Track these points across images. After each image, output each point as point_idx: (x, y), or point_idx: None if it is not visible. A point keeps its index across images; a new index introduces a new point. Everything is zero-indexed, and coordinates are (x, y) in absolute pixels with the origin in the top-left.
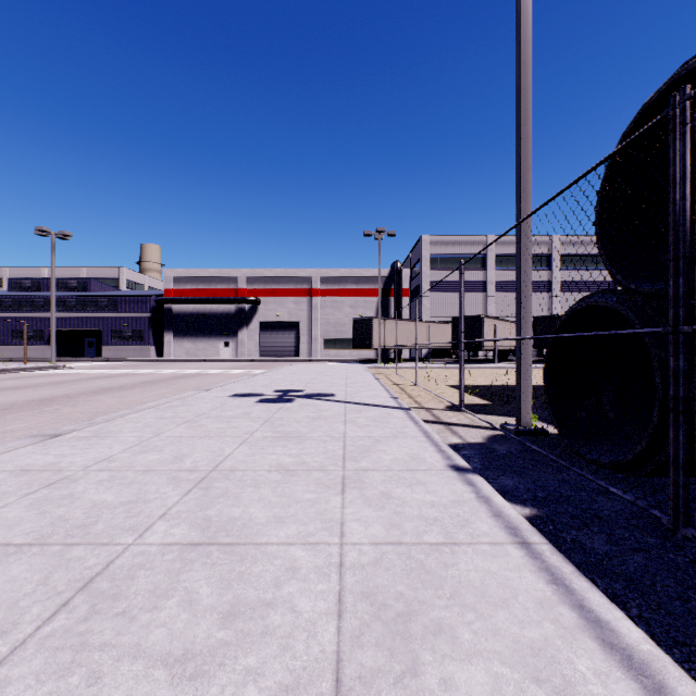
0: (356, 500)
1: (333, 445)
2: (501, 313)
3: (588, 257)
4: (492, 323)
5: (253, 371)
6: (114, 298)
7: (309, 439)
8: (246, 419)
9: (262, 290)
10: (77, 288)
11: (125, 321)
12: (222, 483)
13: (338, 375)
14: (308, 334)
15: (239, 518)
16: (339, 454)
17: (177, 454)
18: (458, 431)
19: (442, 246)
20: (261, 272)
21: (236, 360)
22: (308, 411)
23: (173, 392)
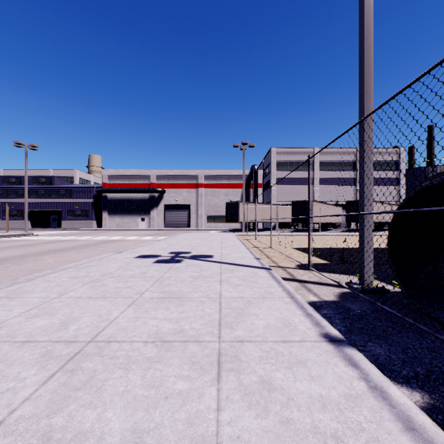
0: (233, 395)
1: (210, 307)
2: (323, 199)
3: (380, 162)
4: (318, 205)
5: (159, 237)
6: (69, 189)
7: (189, 301)
8: (141, 278)
9: (166, 184)
10: (45, 183)
11: (76, 204)
12: (92, 362)
13: (216, 241)
14: (196, 213)
15: (88, 433)
16: (215, 318)
17: (67, 318)
18: (312, 288)
19: (284, 155)
20: (165, 172)
21: (149, 230)
22: (191, 271)
23: (98, 253)
